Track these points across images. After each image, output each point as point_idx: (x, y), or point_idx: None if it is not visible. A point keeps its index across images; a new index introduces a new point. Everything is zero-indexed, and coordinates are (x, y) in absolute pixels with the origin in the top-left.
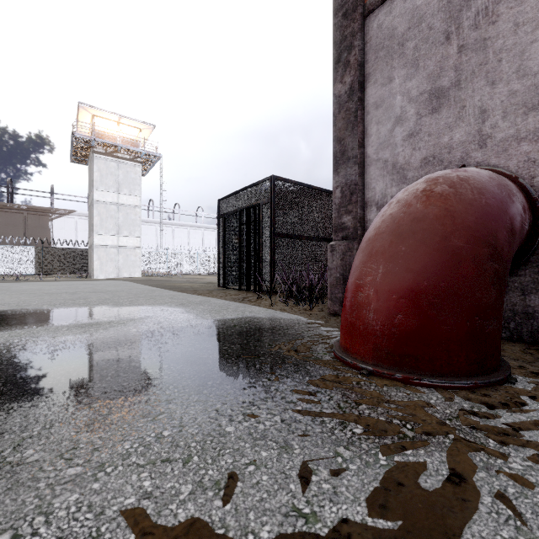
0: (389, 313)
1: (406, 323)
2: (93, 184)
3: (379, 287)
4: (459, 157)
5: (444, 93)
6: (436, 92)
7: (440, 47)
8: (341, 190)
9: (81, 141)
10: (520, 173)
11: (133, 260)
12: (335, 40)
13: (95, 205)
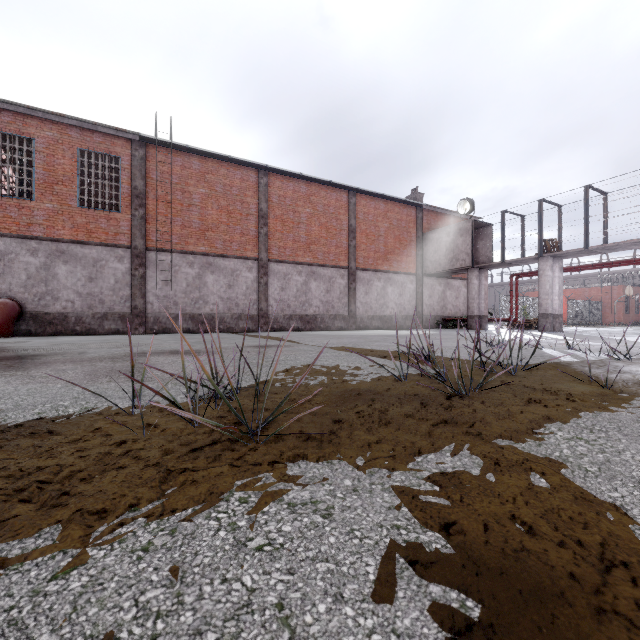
0: None
1: None
2: None
3: None
4: (4, 292)
5: None
6: None
7: None
8: None
9: None
10: (20, 300)
11: None
12: None
13: None
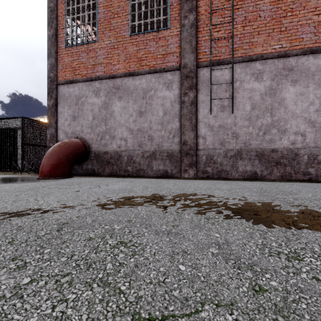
0: (46, 168)
1: (49, 169)
2: None
3: (45, 163)
4: (78, 134)
5: (76, 117)
6: (74, 116)
7: (75, 106)
8: (50, 135)
9: None
10: (88, 140)
11: None
12: (48, 87)
13: None
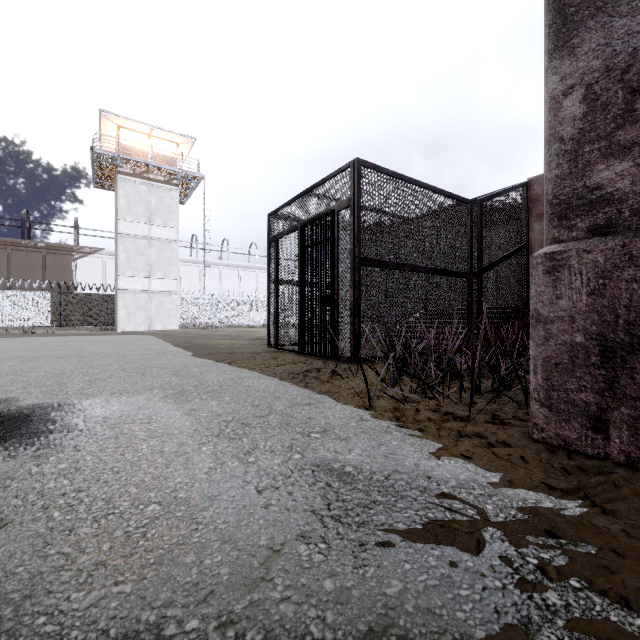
0: None
1: None
2: (118, 212)
3: None
4: None
5: None
6: None
7: None
8: (586, 94)
9: (103, 158)
10: None
11: (168, 308)
12: None
13: (121, 240)
